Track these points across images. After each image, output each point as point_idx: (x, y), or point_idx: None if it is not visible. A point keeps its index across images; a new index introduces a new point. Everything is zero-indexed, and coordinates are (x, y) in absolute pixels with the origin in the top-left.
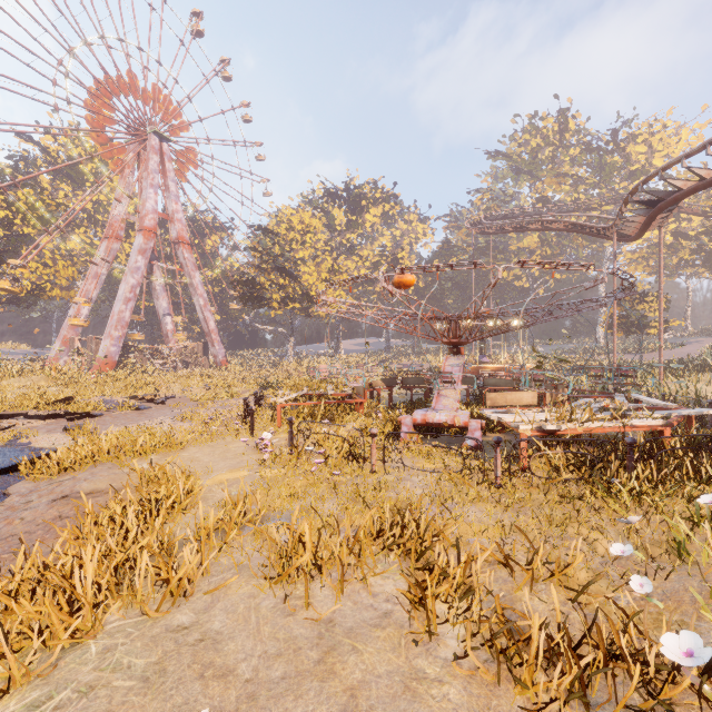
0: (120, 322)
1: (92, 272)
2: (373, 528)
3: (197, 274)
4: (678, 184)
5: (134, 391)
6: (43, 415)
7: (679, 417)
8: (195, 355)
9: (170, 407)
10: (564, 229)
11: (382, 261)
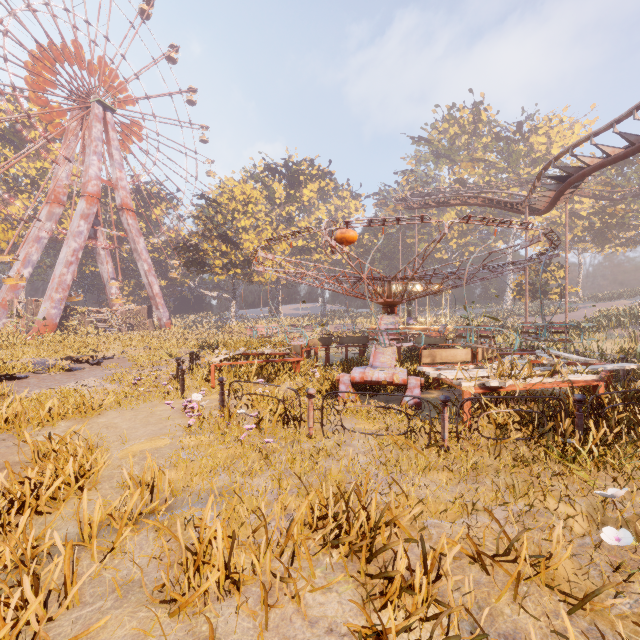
0: (61, 284)
1: (33, 235)
2: (310, 517)
3: (141, 240)
4: (586, 160)
5: (71, 352)
6: None
7: (606, 372)
8: (139, 318)
9: (103, 368)
10: (481, 204)
11: (318, 233)
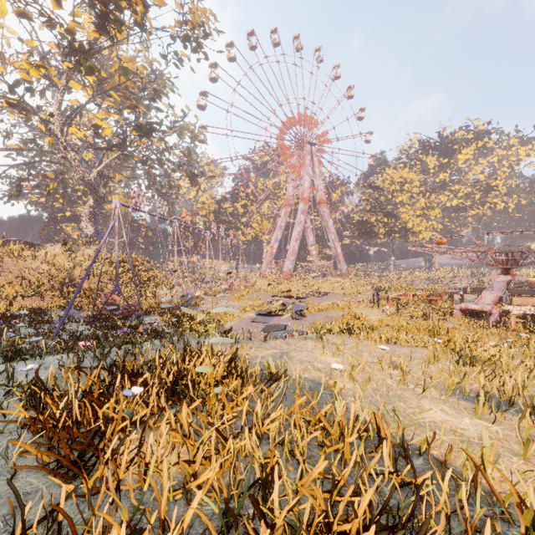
0: (293, 252)
1: (279, 225)
2: (425, 329)
3: (330, 220)
4: None
5: (308, 288)
6: (287, 296)
7: None
8: (328, 269)
9: (334, 297)
10: None
11: (474, 191)
